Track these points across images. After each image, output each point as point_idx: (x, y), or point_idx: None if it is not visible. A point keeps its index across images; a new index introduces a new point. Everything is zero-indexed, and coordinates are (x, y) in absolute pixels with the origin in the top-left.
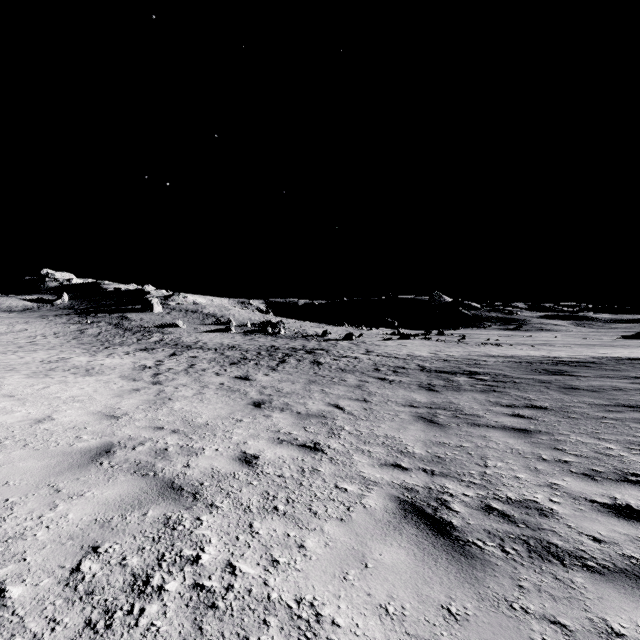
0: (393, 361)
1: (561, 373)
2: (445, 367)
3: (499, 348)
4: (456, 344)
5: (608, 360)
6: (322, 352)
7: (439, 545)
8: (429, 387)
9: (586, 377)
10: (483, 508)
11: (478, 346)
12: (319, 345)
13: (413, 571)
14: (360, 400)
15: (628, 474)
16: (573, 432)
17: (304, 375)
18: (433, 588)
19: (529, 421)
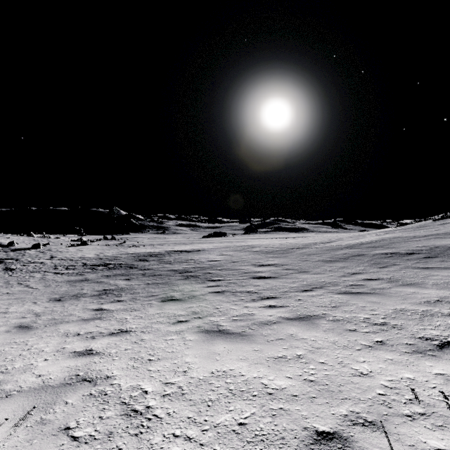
0: (68, 262)
1: (143, 260)
2: (97, 263)
3: (136, 248)
4: (116, 247)
5: (168, 252)
6: (12, 261)
7: (57, 301)
8: (82, 273)
9: (148, 261)
10: (73, 296)
11: (127, 248)
12: (7, 255)
13: (50, 304)
14: (42, 283)
15: (115, 285)
16: (116, 279)
17: (2, 278)
18: (53, 304)
19: (108, 279)
